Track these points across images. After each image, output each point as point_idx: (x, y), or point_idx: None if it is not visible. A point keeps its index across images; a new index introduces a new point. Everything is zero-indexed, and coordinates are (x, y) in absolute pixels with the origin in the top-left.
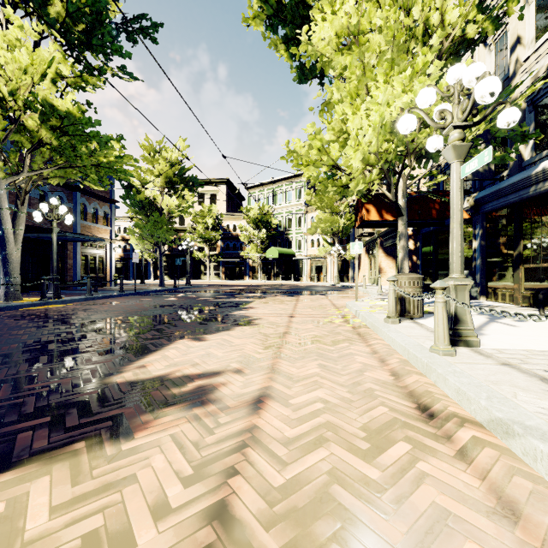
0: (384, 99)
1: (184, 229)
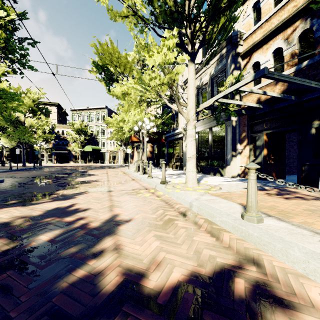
0: (133, 117)
1: None
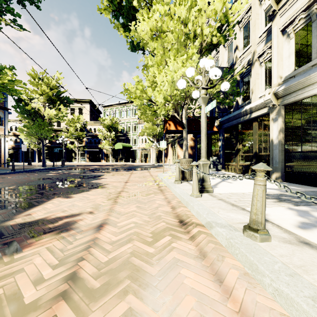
0: (173, 69)
1: (60, 130)
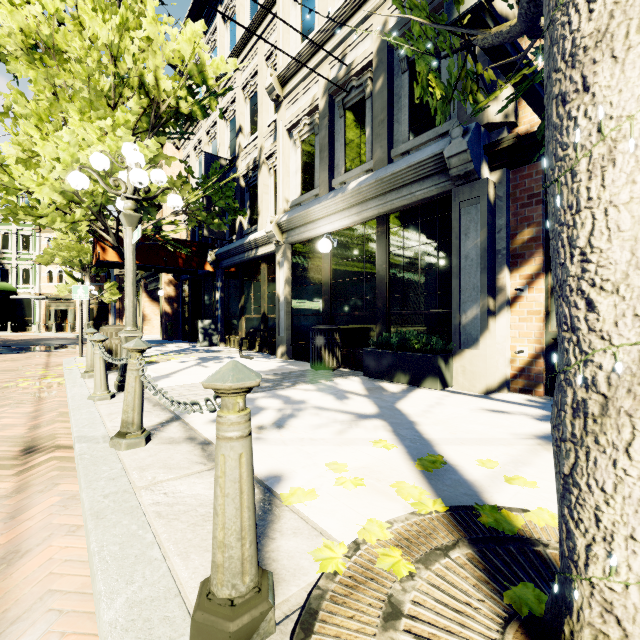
0: (74, 141)
1: None
